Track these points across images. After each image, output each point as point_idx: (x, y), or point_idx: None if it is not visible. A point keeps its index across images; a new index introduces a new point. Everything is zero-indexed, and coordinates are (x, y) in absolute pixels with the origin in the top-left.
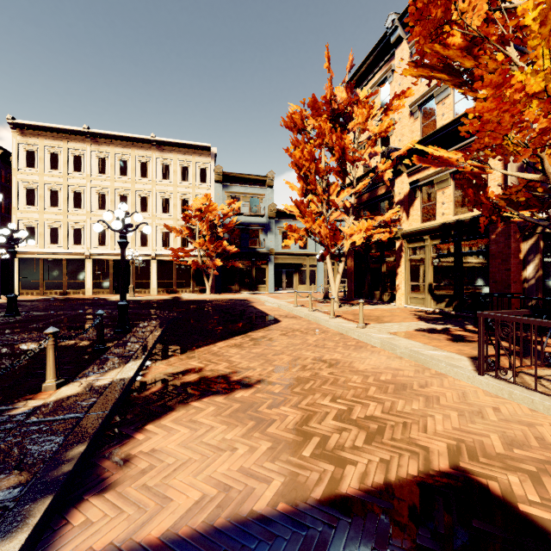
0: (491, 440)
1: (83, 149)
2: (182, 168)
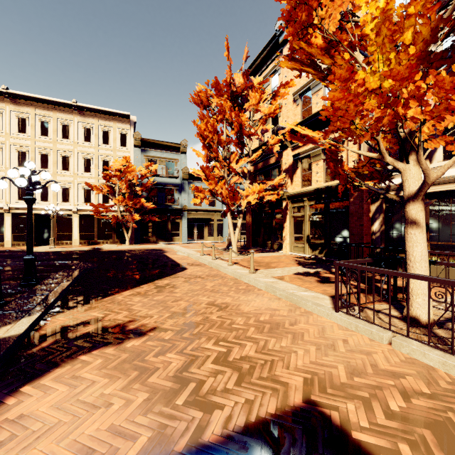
0: (338, 370)
1: (1, 108)
2: (104, 132)
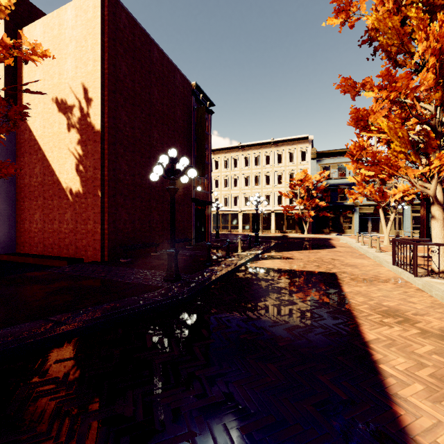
0: (357, 273)
1: (237, 155)
2: (290, 154)
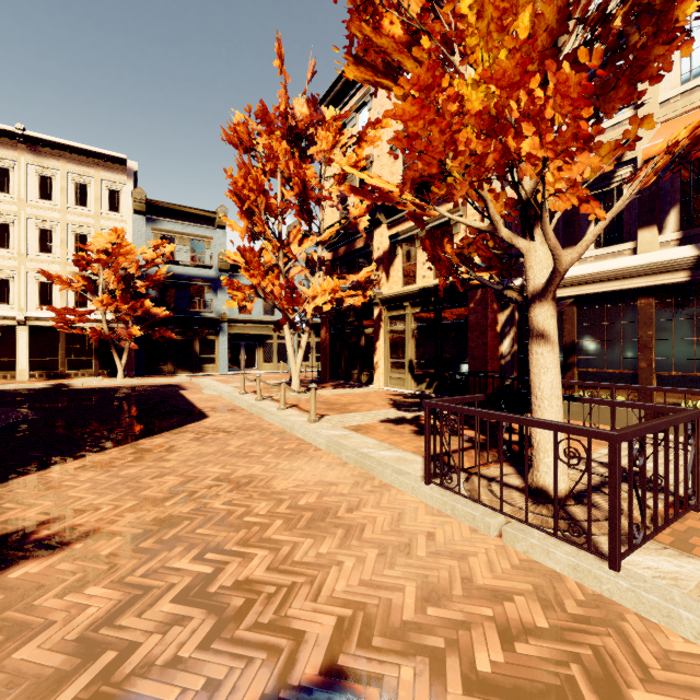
0: (404, 595)
1: None
2: (77, 185)
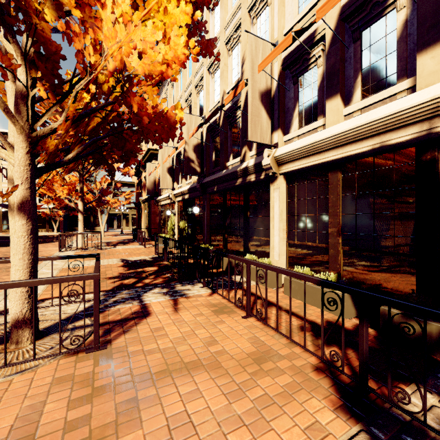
0: None
1: None
2: None
